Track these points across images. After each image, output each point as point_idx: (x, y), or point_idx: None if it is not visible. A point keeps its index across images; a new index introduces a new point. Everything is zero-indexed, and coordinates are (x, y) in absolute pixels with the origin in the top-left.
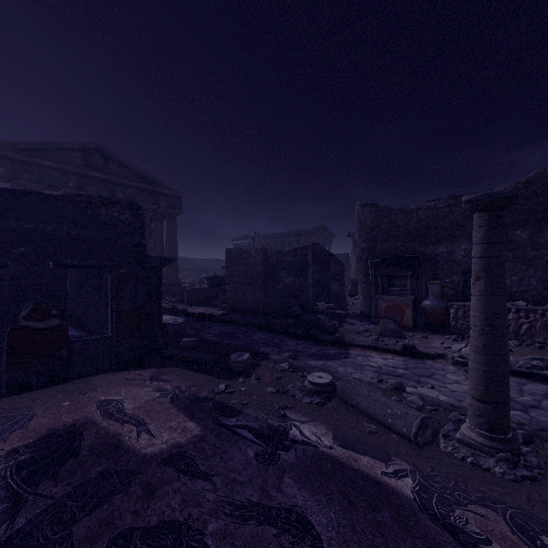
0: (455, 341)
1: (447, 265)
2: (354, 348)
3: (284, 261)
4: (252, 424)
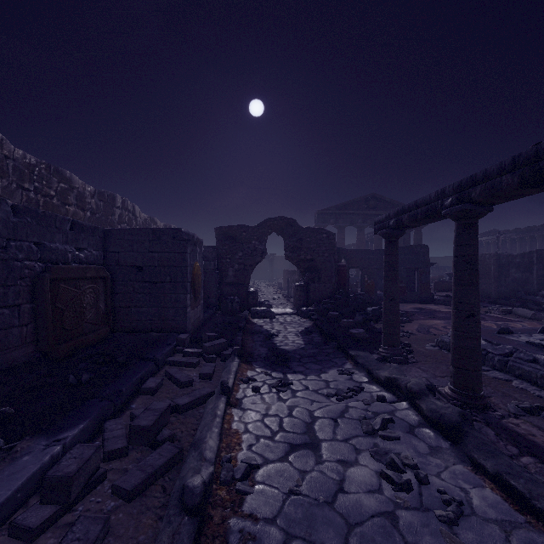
0: None
1: None
2: None
3: (513, 262)
4: None
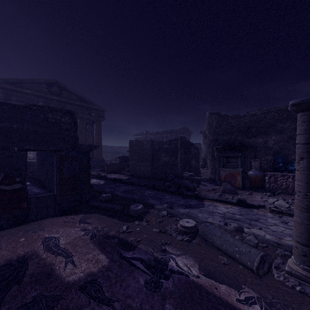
0: (269, 196)
1: (263, 149)
2: (206, 201)
3: (163, 147)
4: (143, 256)
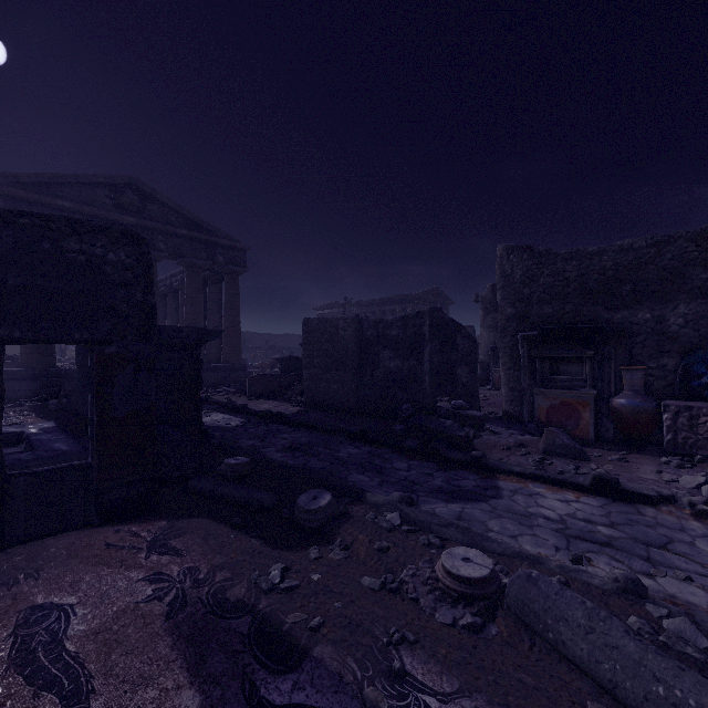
0: (680, 468)
1: (652, 339)
2: (504, 477)
3: (387, 335)
4: (327, 702)
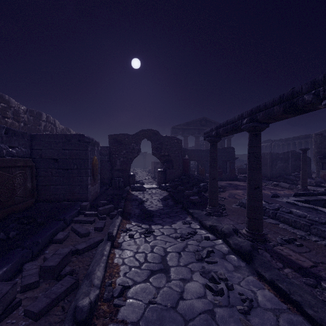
0: None
1: None
2: (299, 185)
3: (279, 157)
4: None
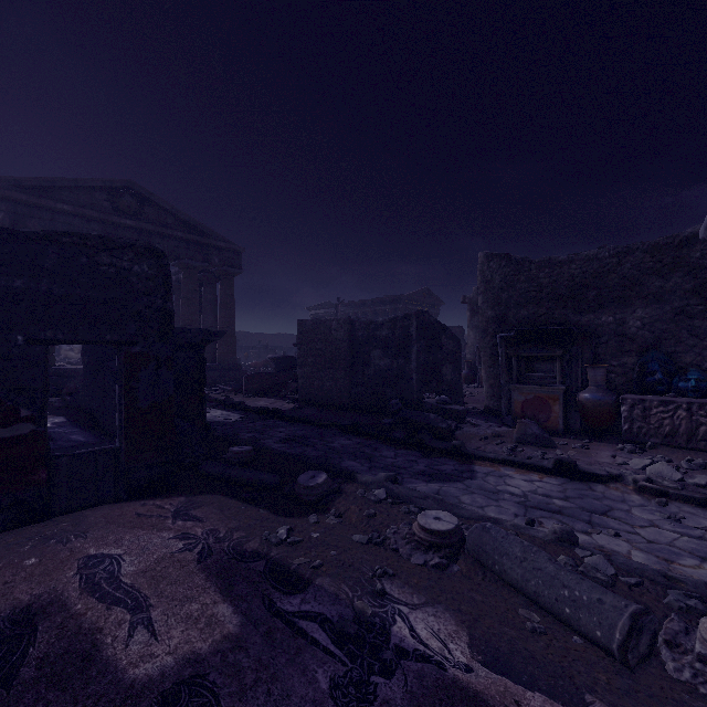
0: (632, 453)
1: (614, 340)
2: (480, 463)
3: (377, 336)
4: (327, 610)
